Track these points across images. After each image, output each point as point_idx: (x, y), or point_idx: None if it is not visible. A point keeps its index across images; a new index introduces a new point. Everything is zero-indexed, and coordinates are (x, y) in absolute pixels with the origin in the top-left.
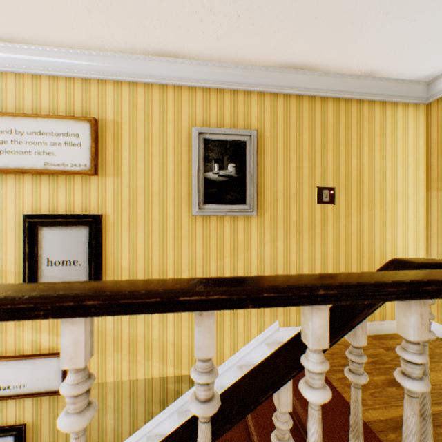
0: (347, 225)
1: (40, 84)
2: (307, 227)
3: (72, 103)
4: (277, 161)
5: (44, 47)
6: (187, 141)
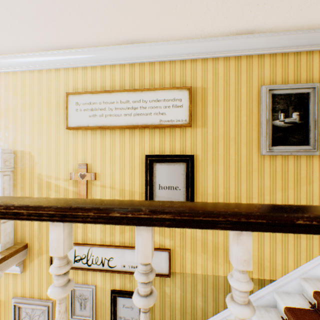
0: None
1: (153, 68)
2: None
3: (173, 78)
4: None
5: (160, 42)
6: (256, 97)
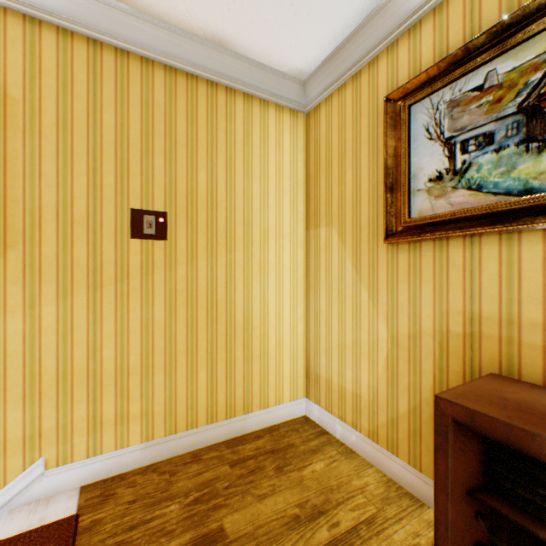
0: (192, 274)
1: None
2: (113, 278)
3: None
4: (43, 152)
5: None
6: None
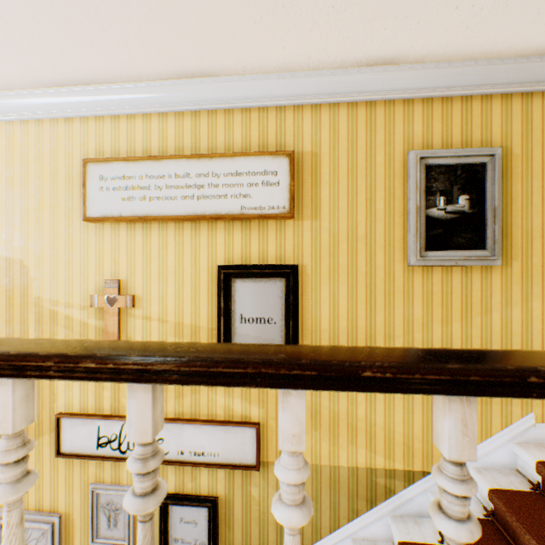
0: None
1: (232, 119)
2: None
3: (265, 137)
4: (532, 188)
5: (241, 76)
6: (401, 169)
